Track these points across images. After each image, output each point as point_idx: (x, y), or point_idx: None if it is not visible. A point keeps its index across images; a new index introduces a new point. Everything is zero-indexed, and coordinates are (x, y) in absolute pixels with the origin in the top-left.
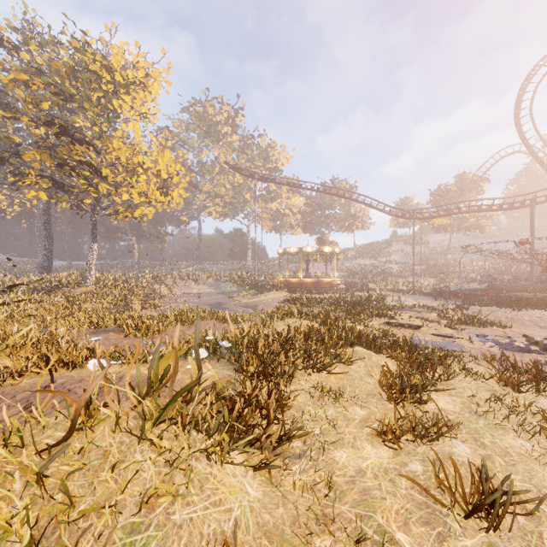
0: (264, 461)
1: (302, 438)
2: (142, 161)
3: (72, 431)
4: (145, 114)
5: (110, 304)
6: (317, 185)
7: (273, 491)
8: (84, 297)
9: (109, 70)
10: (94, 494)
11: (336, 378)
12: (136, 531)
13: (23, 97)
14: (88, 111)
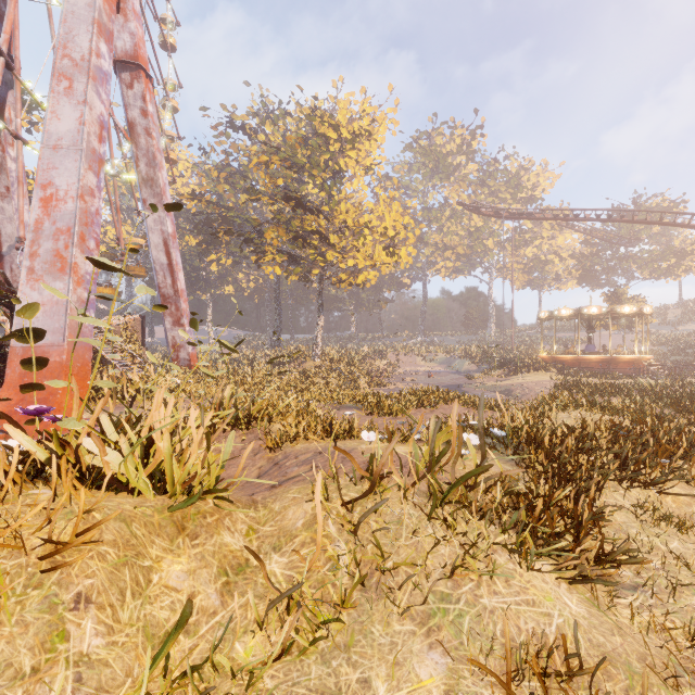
0: (578, 578)
1: (631, 567)
2: (367, 220)
3: (371, 492)
4: (370, 167)
5: (338, 380)
6: (607, 212)
7: (601, 615)
8: (314, 371)
9: (337, 128)
10: (398, 555)
11: (675, 501)
12: (446, 600)
13: (264, 177)
14: (316, 177)
